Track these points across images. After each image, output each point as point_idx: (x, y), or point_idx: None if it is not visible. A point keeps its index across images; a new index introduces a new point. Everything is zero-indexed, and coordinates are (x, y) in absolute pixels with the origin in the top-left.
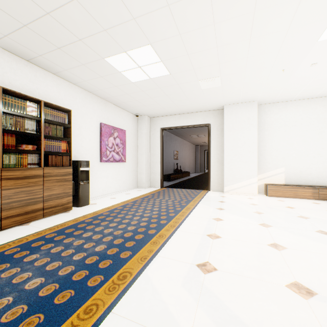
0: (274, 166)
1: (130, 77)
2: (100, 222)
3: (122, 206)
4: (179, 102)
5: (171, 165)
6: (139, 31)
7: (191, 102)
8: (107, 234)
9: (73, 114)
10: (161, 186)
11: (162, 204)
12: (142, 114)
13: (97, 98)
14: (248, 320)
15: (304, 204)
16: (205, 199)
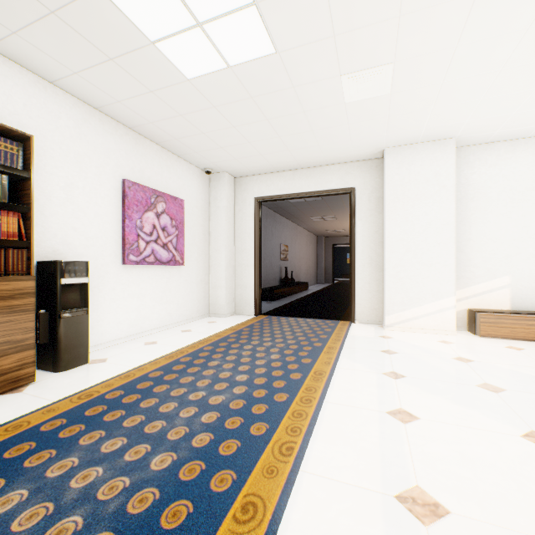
0: (487, 274)
1: (180, 61)
2: (81, 431)
3: (163, 367)
4: (294, 141)
5: (276, 270)
6: None
7: (319, 141)
8: (73, 499)
9: (51, 153)
10: (256, 312)
11: (258, 361)
12: (218, 169)
13: (116, 126)
14: None
15: None
16: (350, 345)
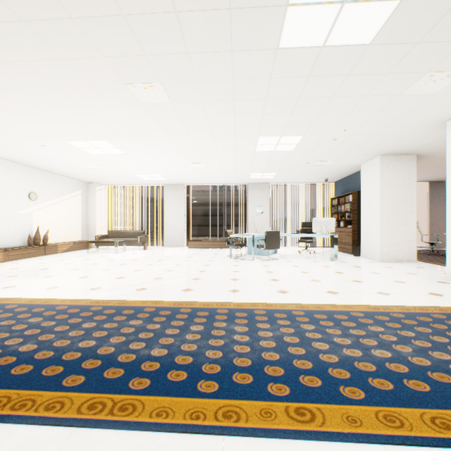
0: None
1: None
2: None
3: None
4: None
5: None
6: (4, 59)
7: None
8: None
9: None
10: None
11: None
12: None
13: None
14: (133, 283)
15: (13, 265)
16: None
